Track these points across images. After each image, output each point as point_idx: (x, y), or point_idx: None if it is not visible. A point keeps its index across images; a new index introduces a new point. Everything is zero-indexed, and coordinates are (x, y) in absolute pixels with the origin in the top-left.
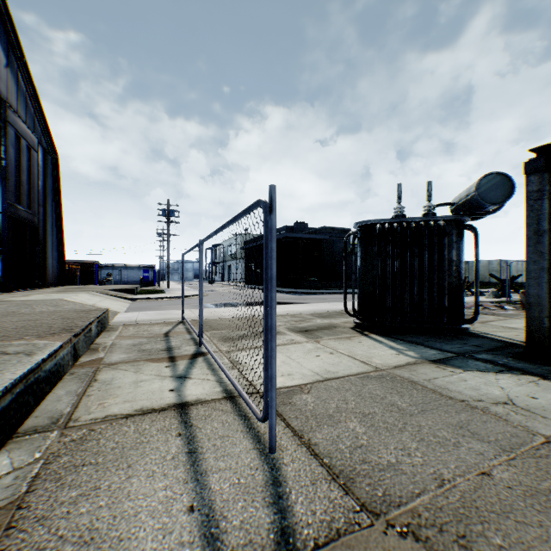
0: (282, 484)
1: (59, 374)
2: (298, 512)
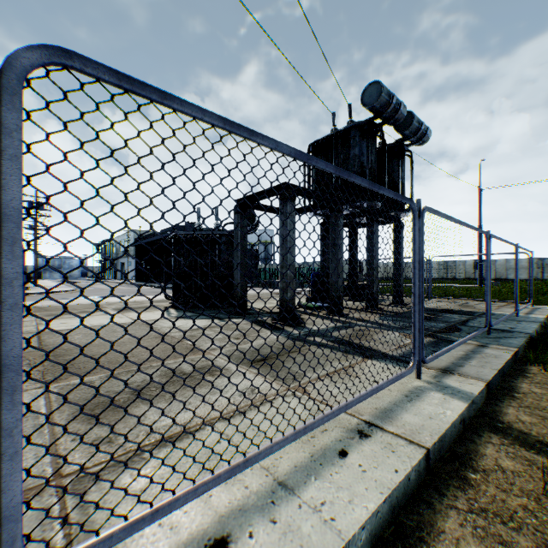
0: None
1: None
2: None
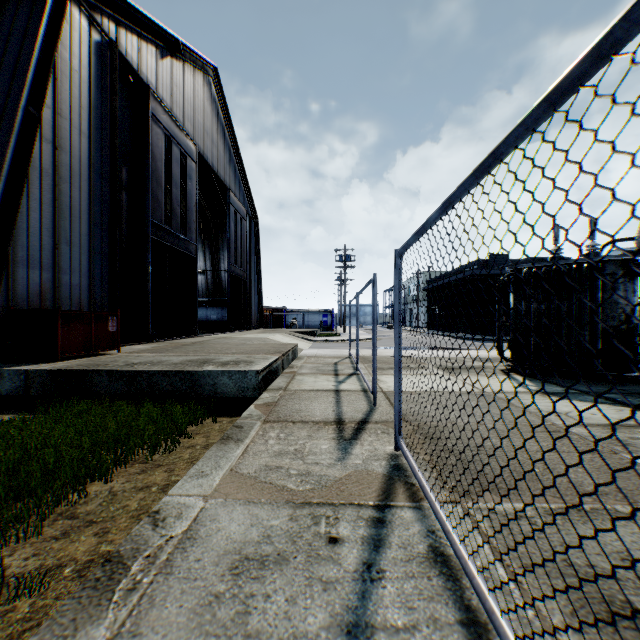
0: (373, 412)
1: (277, 373)
2: (374, 417)
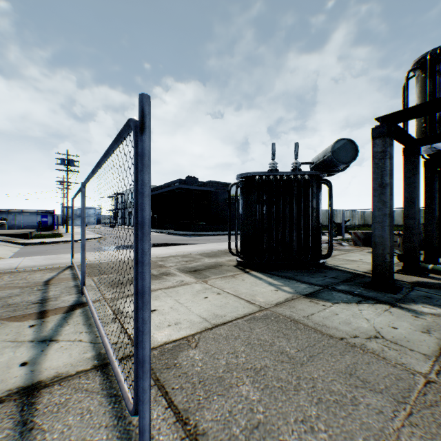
0: None
1: None
2: None
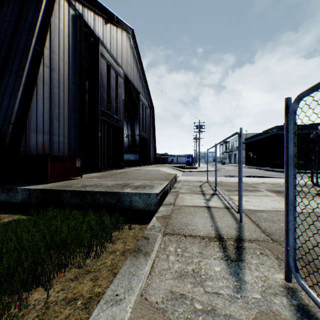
0: (242, 229)
1: (167, 193)
2: (245, 234)
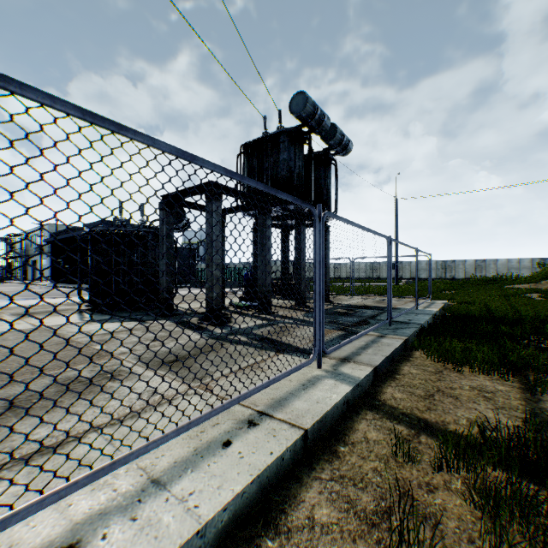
0: None
1: None
2: None
